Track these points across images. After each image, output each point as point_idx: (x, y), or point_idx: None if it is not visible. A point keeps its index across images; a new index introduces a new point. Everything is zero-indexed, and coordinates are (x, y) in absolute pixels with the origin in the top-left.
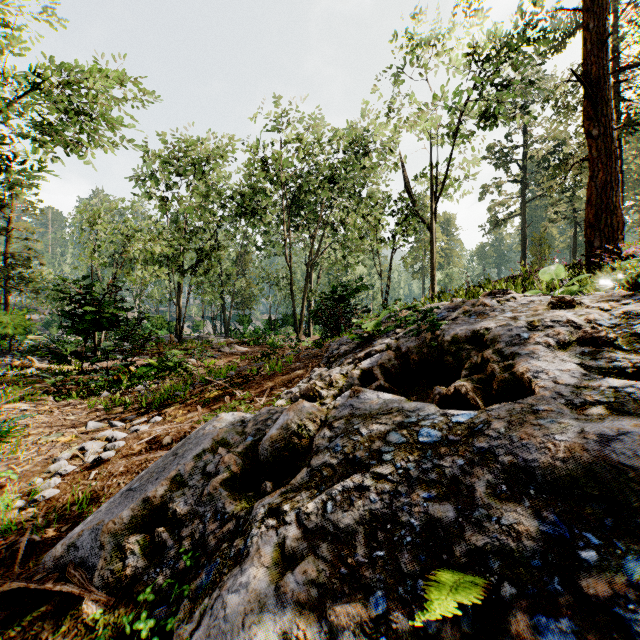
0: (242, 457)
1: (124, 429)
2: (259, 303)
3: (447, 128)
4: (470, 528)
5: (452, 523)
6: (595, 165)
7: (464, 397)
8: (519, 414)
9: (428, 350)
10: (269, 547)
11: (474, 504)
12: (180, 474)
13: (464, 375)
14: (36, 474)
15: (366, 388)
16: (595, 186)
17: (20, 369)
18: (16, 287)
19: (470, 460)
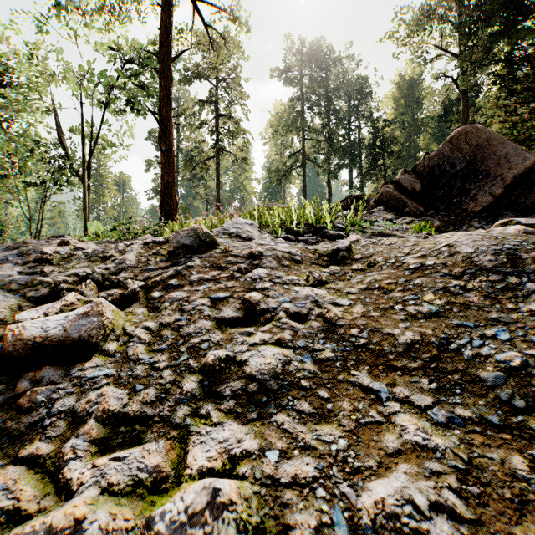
0: None
1: None
2: None
3: None
4: None
5: None
6: (164, 168)
7: None
8: None
9: None
10: None
11: None
12: None
13: None
14: None
15: None
16: (163, 181)
17: None
18: None
19: None
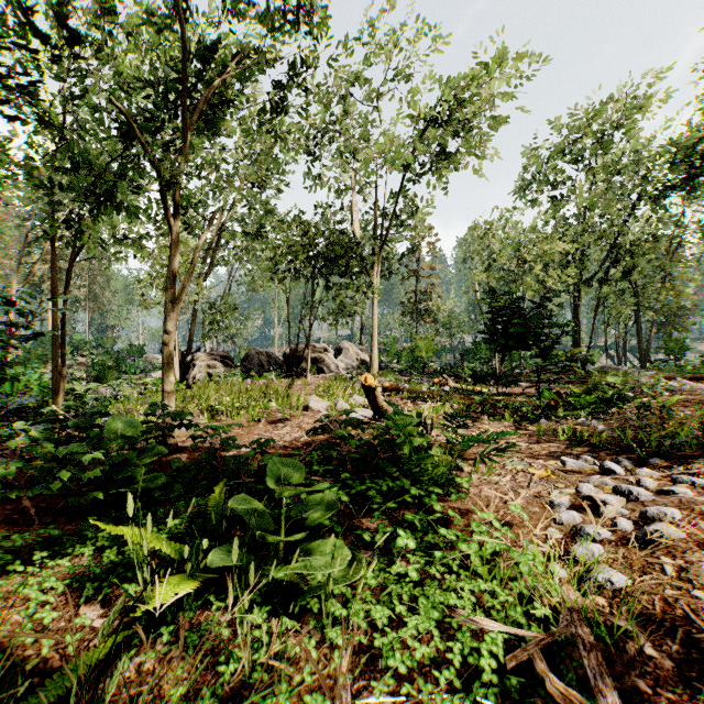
0: None
1: (627, 481)
2: None
3: None
4: None
5: None
6: None
7: None
8: None
9: None
10: None
11: None
12: None
13: None
14: (540, 519)
15: None
16: None
17: (438, 386)
18: (422, 319)
19: None
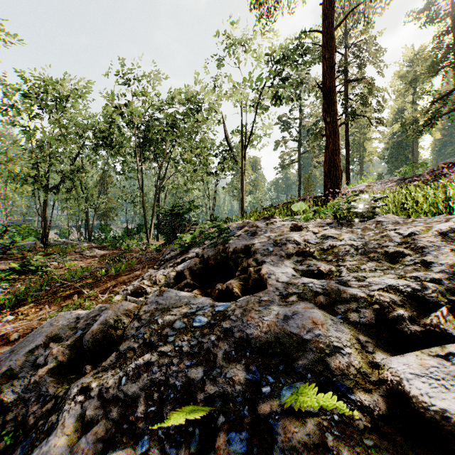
0: (70, 348)
1: None
2: (118, 215)
3: (253, 101)
4: (209, 382)
5: (200, 380)
6: (328, 139)
7: (232, 291)
8: (252, 304)
9: (221, 257)
10: (74, 418)
11: (214, 366)
12: (12, 369)
13: (238, 274)
14: None
15: (177, 285)
16: (328, 152)
17: None
18: None
19: (218, 337)
